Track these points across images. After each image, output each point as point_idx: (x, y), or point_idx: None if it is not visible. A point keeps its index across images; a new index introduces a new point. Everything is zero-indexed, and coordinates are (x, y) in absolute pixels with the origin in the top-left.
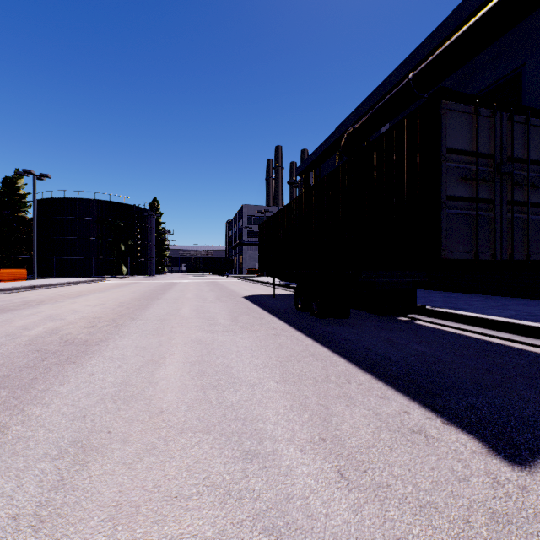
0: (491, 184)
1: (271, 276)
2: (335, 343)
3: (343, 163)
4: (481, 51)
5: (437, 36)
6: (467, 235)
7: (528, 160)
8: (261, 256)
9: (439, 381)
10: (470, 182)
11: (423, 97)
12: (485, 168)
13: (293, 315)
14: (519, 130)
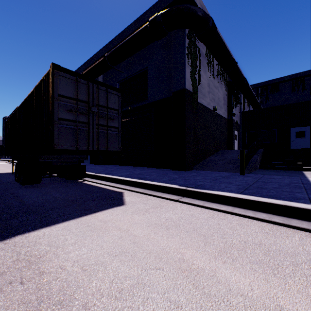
0: (87, 115)
1: (14, 159)
2: (1, 199)
3: (32, 91)
4: (132, 54)
5: (118, 39)
6: (72, 138)
7: (107, 107)
8: (6, 145)
9: (32, 211)
10: (74, 113)
11: (113, 67)
12: (84, 107)
13: (3, 185)
14: (103, 93)
